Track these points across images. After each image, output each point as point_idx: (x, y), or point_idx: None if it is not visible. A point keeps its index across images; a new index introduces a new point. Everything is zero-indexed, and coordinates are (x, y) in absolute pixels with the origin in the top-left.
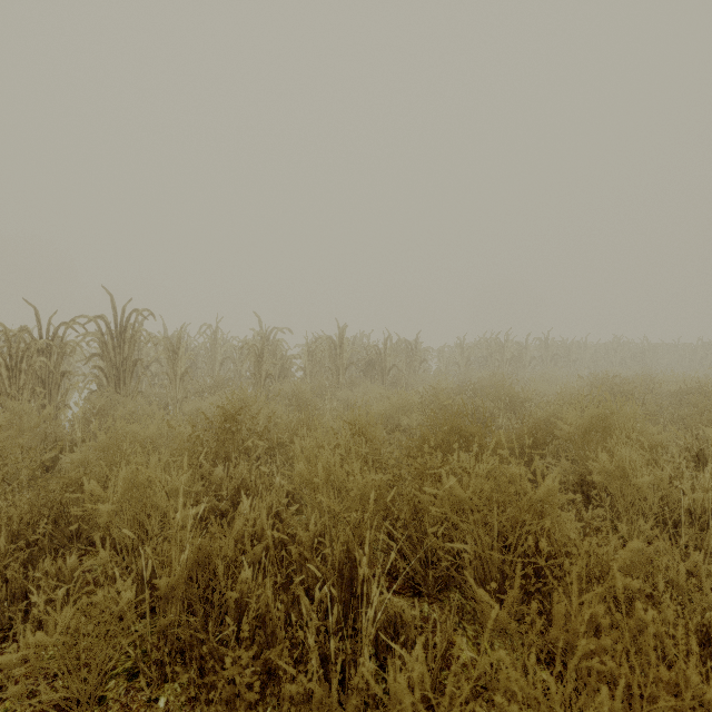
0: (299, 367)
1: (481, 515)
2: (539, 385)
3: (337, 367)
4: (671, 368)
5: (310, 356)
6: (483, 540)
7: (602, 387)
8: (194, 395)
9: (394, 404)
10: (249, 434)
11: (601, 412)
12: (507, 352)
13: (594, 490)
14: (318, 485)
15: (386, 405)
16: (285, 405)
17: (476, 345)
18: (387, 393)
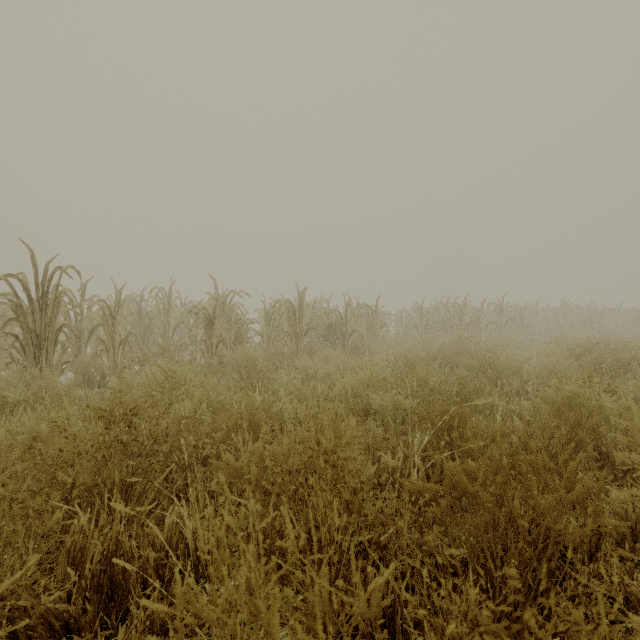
0: (256, 332)
1: None
2: (508, 351)
3: (296, 332)
4: (618, 332)
5: (268, 321)
6: None
7: (591, 356)
8: (138, 364)
9: (362, 378)
10: (158, 439)
11: None
12: (466, 316)
13: None
14: (233, 629)
15: (352, 379)
16: (234, 378)
17: (435, 309)
18: (351, 362)
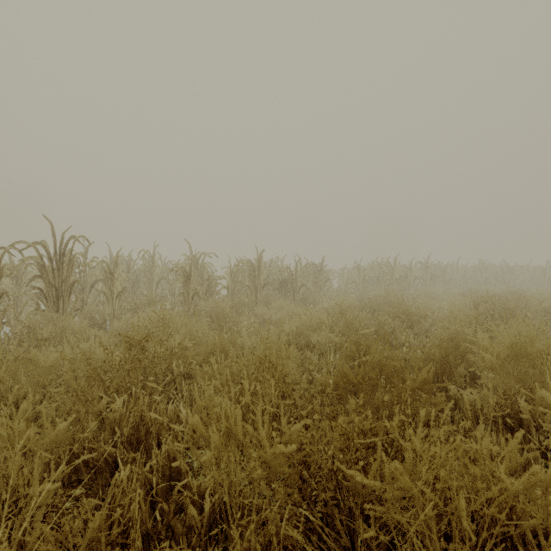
0: (223, 286)
1: (435, 512)
2: (426, 301)
3: (255, 286)
4: (526, 286)
5: (233, 277)
6: (437, 544)
7: (486, 305)
8: (130, 311)
9: (304, 321)
10: (160, 359)
11: (521, 338)
12: (396, 273)
13: (518, 422)
14: None
15: (297, 322)
16: (207, 321)
17: (370, 267)
18: (298, 309)
